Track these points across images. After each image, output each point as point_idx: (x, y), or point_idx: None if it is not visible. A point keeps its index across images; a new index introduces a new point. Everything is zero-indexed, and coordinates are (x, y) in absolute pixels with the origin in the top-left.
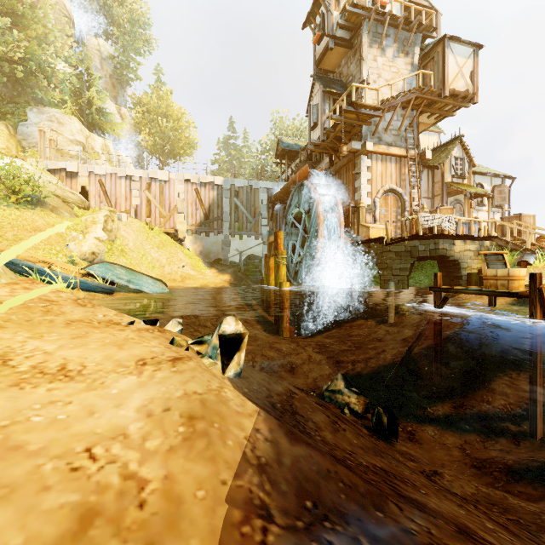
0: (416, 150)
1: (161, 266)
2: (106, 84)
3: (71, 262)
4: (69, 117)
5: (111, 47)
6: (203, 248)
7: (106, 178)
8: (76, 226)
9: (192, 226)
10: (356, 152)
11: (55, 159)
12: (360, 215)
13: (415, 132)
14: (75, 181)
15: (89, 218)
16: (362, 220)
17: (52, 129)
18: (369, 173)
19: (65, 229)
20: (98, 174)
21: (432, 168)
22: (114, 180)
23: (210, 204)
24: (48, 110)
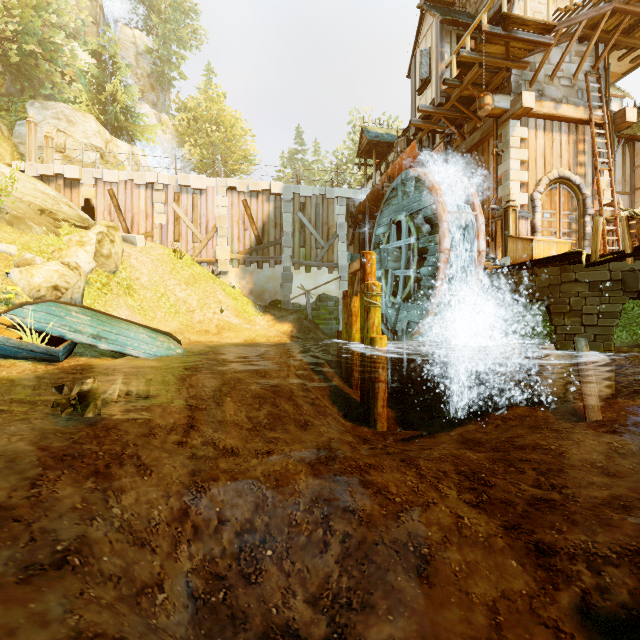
0: (606, 109)
1: (189, 310)
2: (144, 86)
3: (4, 302)
4: (83, 114)
5: (149, 40)
6: (255, 285)
7: (119, 187)
8: (45, 247)
9: (238, 254)
10: (500, 116)
11: (50, 162)
12: (510, 220)
13: (602, 80)
14: (76, 192)
15: (75, 237)
16: (513, 231)
17: (59, 129)
18: (523, 150)
19: (19, 250)
20: (108, 182)
21: (635, 139)
22: (130, 190)
23: (264, 222)
24: (55, 104)
